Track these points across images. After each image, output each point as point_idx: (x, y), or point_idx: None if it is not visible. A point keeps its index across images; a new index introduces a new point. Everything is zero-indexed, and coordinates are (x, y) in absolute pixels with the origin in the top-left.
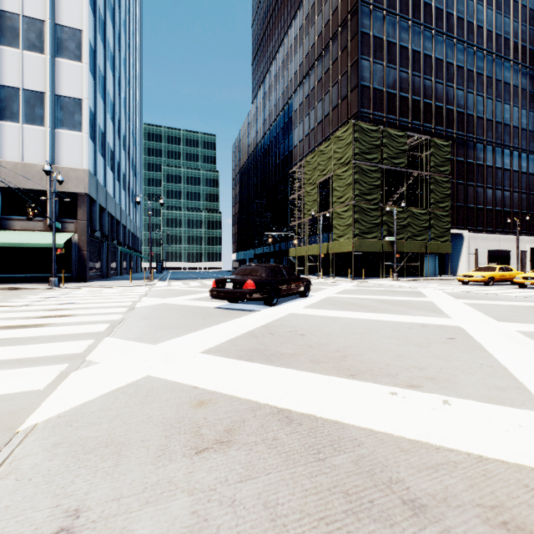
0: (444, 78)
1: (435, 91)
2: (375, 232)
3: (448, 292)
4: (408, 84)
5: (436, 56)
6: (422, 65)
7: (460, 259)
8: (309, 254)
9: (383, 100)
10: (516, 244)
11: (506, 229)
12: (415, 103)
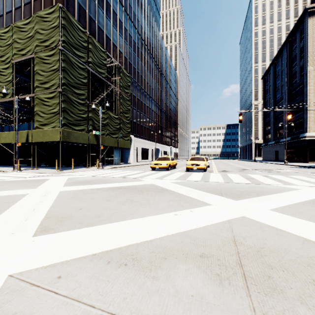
0: (123, 35)
1: (119, 40)
2: (82, 125)
3: (177, 182)
4: (104, 22)
5: (119, 17)
6: (112, 16)
7: (130, 153)
8: (2, 142)
9: (86, 19)
10: (155, 145)
11: (147, 137)
12: (108, 39)
